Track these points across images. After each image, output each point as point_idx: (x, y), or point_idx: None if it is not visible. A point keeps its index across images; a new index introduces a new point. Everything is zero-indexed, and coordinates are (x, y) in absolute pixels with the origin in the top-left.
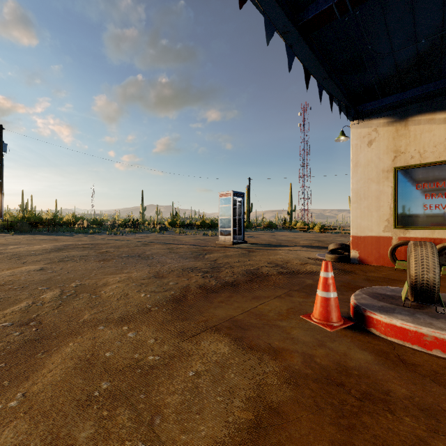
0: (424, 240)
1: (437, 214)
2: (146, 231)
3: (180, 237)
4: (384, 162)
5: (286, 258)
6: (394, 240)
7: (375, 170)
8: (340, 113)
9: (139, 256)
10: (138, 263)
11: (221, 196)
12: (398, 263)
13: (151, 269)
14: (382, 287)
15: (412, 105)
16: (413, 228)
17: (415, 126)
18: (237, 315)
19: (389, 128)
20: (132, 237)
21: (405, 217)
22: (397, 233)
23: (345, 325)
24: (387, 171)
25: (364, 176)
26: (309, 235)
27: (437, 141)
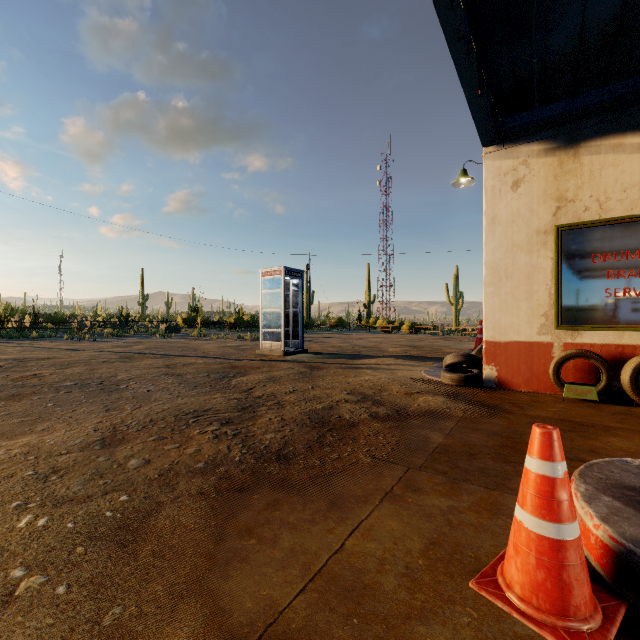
0: (606, 349)
1: (628, 305)
2: (143, 332)
3: (197, 343)
4: (539, 216)
5: (376, 380)
6: (557, 348)
7: (525, 230)
8: (488, 108)
9: (99, 383)
10: (86, 401)
11: (265, 276)
12: (569, 388)
13: (105, 418)
14: (613, 461)
15: (586, 121)
16: (588, 329)
17: (592, 156)
18: (291, 600)
19: (549, 160)
20: (109, 345)
21: (575, 309)
22: (561, 336)
23: (616, 626)
24: (545, 231)
25: (505, 241)
26: (398, 338)
27: (627, 181)
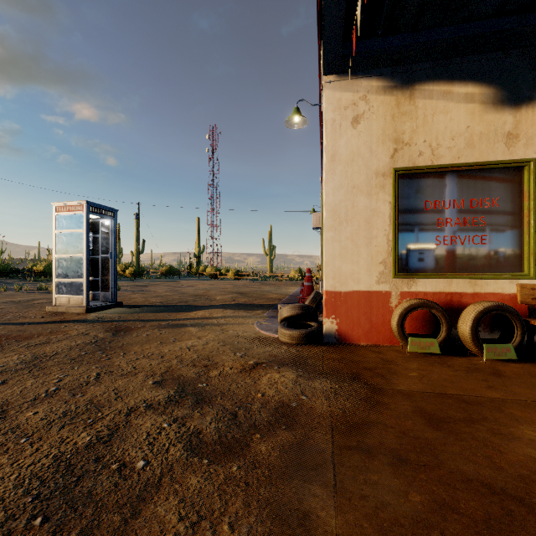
0: (437, 297)
1: (454, 253)
2: None
3: None
4: (378, 157)
5: (202, 347)
6: (394, 297)
7: (365, 171)
8: None
9: None
10: None
11: (61, 211)
12: (413, 341)
13: None
14: None
15: (420, 63)
16: (423, 277)
17: (425, 100)
18: None
19: (387, 98)
20: None
21: (410, 256)
22: (399, 284)
23: None
24: (384, 174)
25: (346, 181)
26: (225, 285)
27: (455, 130)
